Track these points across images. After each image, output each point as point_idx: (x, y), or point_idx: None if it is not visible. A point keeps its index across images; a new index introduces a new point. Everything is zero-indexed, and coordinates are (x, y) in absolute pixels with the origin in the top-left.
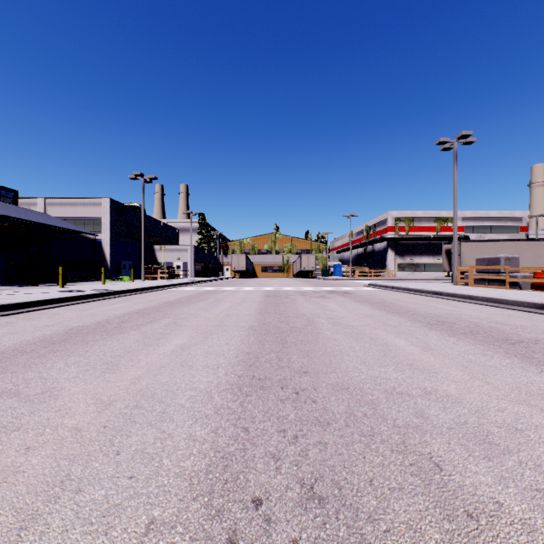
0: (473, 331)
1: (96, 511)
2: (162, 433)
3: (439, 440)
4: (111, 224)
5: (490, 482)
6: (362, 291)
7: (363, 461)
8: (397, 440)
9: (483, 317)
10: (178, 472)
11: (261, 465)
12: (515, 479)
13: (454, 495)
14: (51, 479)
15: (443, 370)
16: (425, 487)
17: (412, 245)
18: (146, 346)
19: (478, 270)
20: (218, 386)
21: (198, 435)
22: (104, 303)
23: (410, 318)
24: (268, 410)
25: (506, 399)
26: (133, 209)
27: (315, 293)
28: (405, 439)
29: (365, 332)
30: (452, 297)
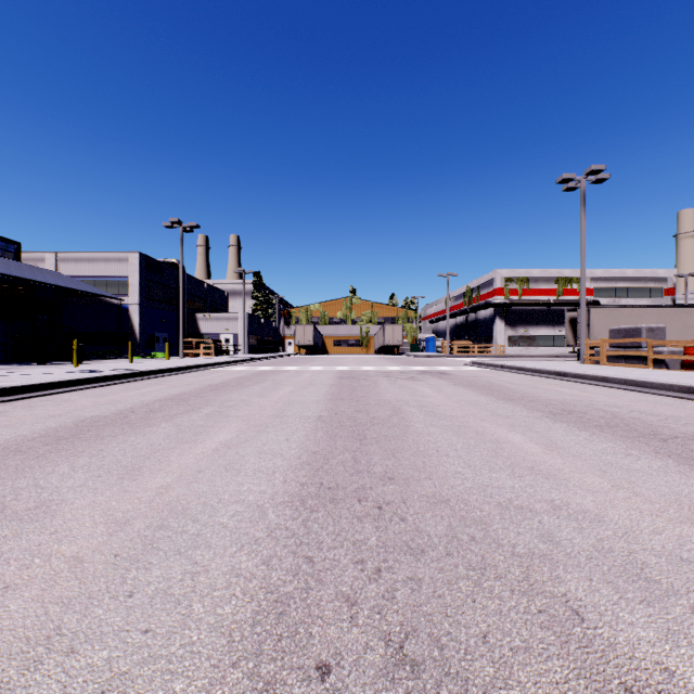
0: (611, 424)
1: (92, 683)
2: (194, 566)
3: (576, 576)
4: (141, 286)
5: (652, 638)
6: (463, 372)
7: (472, 606)
8: (518, 576)
9: (621, 405)
10: (212, 623)
11: (330, 612)
12: (688, 634)
13: (603, 659)
14: (33, 634)
15: (574, 475)
16: (561, 646)
17: (526, 312)
18: (180, 443)
19: (612, 344)
20: (274, 498)
21: (243, 568)
22: (130, 387)
23: (527, 406)
24: (340, 531)
25: (662, 516)
26: (168, 266)
27: (403, 374)
28: (530, 573)
29: (468, 425)
30: (580, 378)
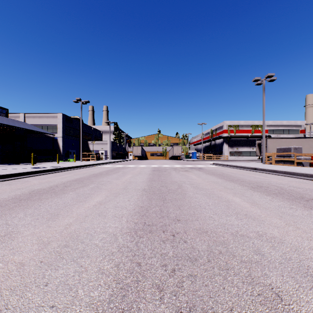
0: (281, 192)
1: None
2: (80, 267)
3: (275, 273)
4: (63, 128)
5: None
6: (209, 168)
7: (223, 291)
8: (245, 273)
9: (284, 183)
10: (88, 301)
11: (149, 295)
12: None
13: None
14: None
15: (267, 218)
16: None
17: (238, 140)
18: (78, 202)
19: (277, 155)
20: (121, 230)
21: (105, 269)
22: (57, 175)
23: (240, 184)
24: (154, 248)
25: None
26: (75, 120)
27: (182, 169)
28: (251, 272)
29: (214, 193)
30: (263, 171)
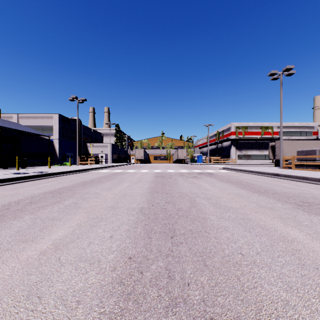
0: None
1: None
2: None
3: None
4: (59, 130)
5: None
6: (221, 173)
7: None
8: None
9: None
10: None
11: None
12: None
13: None
14: None
15: None
16: None
17: (246, 143)
18: (19, 242)
19: (298, 158)
20: None
21: None
22: (36, 183)
23: (276, 198)
24: None
25: None
26: (73, 121)
27: (189, 174)
28: None
29: (249, 217)
30: (288, 177)
